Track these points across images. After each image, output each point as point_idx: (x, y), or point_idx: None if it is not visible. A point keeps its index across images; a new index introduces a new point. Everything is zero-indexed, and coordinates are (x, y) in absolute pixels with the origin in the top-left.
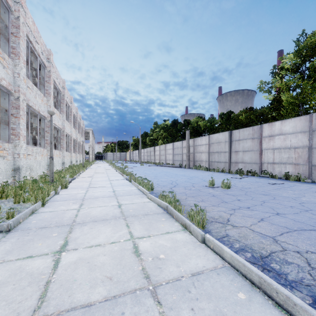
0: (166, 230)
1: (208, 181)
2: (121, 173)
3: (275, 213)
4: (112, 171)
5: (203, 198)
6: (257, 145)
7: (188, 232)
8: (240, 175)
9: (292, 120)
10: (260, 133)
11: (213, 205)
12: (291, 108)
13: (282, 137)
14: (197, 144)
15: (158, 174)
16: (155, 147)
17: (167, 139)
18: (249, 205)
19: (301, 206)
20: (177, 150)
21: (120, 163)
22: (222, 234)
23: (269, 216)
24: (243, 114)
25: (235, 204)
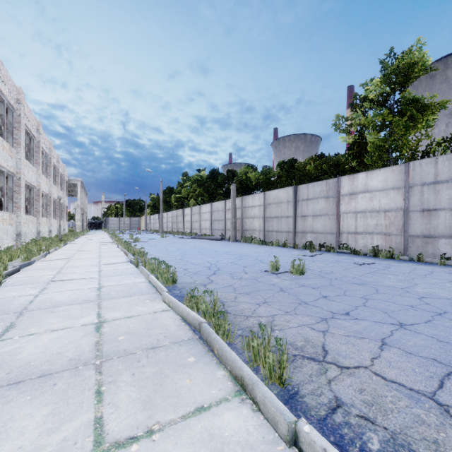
0: (197, 399)
1: (267, 262)
2: (124, 251)
3: (397, 324)
4: (112, 247)
5: (265, 296)
6: (334, 207)
7: (250, 400)
8: (311, 250)
9: (381, 172)
10: (337, 190)
11: (286, 311)
12: (377, 156)
13: (367, 195)
14: (247, 205)
15: (187, 251)
16: (185, 209)
17: (203, 198)
18: (347, 308)
19: (425, 304)
20: (218, 214)
21: (129, 233)
22: (327, 400)
23: (391, 331)
24: (311, 162)
25: (322, 306)
